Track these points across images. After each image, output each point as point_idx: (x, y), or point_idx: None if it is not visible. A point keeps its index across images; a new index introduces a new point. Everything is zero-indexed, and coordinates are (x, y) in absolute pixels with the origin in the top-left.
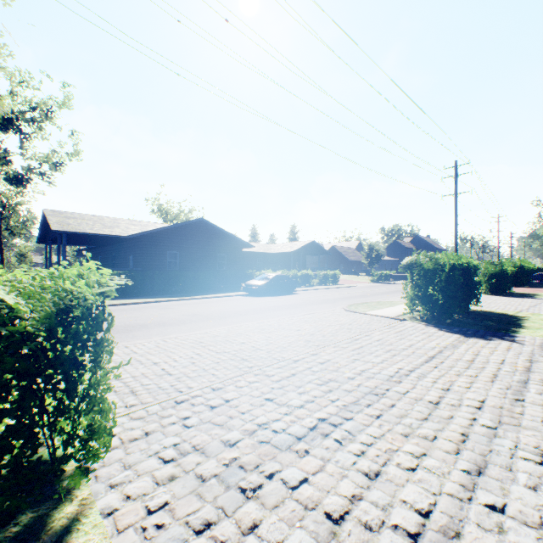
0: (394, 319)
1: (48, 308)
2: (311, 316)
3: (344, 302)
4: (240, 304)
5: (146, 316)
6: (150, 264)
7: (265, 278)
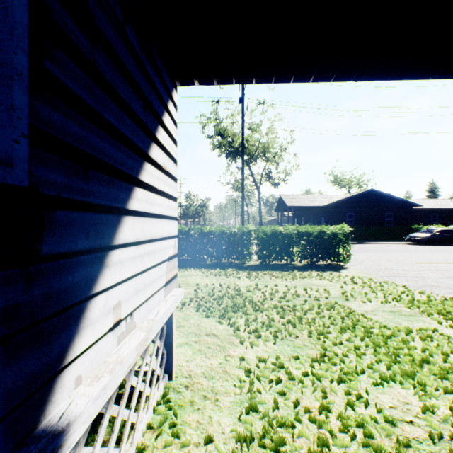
0: None
1: (342, 232)
2: (452, 255)
3: None
4: (399, 247)
5: None
6: (334, 222)
7: (427, 232)
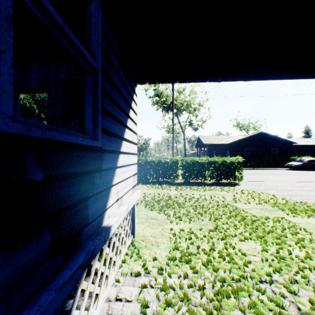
0: None
1: (237, 161)
2: (313, 177)
3: None
4: (279, 172)
5: None
6: (236, 154)
7: (300, 161)
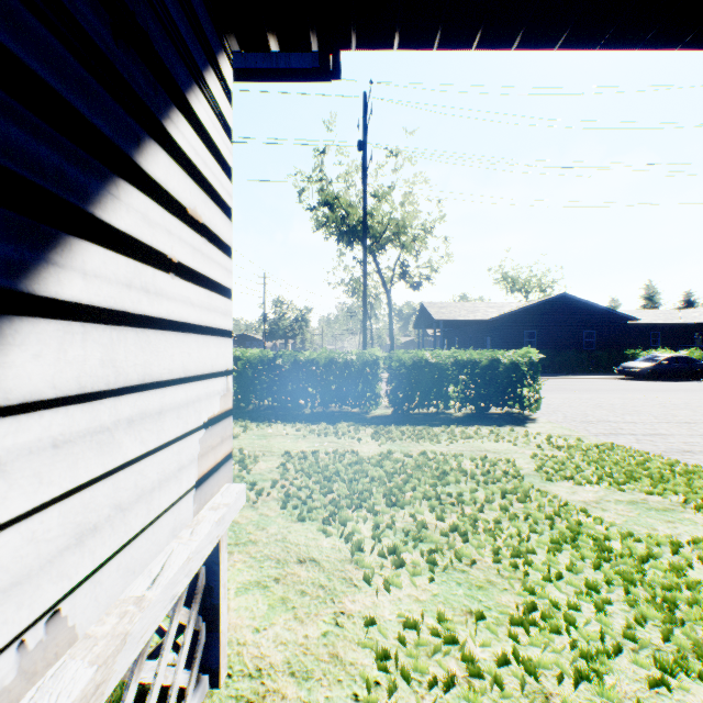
0: None
1: (527, 361)
2: (694, 397)
3: None
4: (609, 384)
5: None
6: (507, 344)
7: (650, 360)
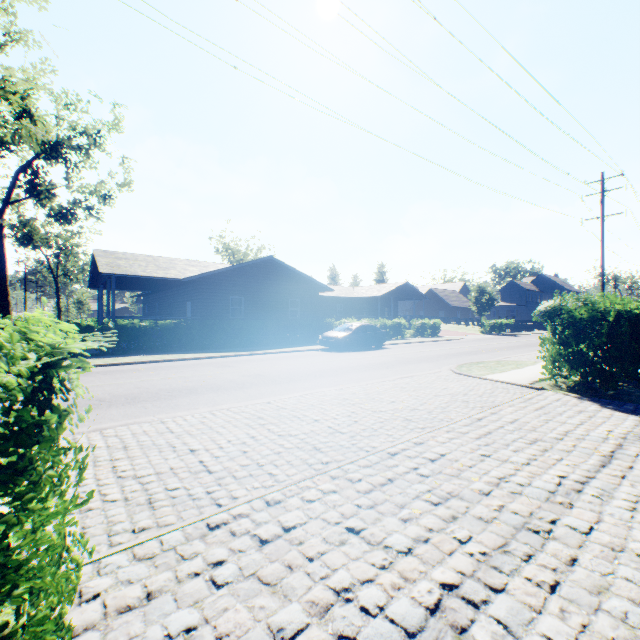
0: (527, 387)
1: None
2: (409, 380)
3: (451, 361)
4: (315, 361)
5: (198, 377)
6: (210, 311)
7: (346, 329)
